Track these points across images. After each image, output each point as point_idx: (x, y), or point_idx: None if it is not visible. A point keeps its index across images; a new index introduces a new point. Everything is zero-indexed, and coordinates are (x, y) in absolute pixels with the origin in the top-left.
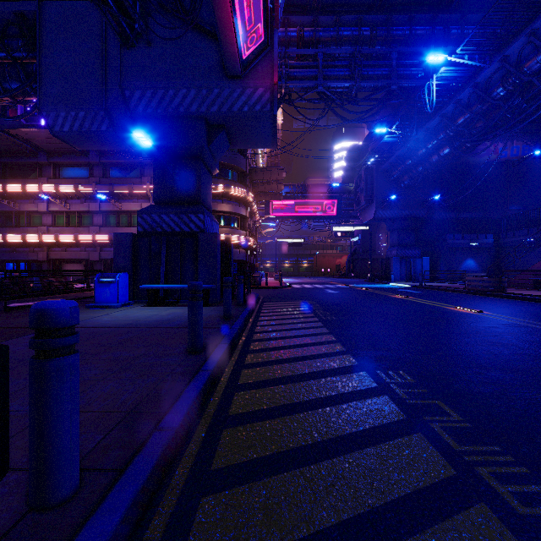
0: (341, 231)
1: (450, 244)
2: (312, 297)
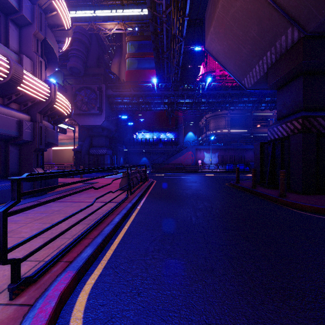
0: (59, 126)
1: (119, 149)
2: (230, 179)
